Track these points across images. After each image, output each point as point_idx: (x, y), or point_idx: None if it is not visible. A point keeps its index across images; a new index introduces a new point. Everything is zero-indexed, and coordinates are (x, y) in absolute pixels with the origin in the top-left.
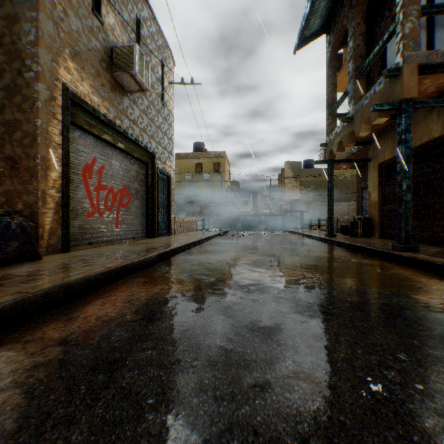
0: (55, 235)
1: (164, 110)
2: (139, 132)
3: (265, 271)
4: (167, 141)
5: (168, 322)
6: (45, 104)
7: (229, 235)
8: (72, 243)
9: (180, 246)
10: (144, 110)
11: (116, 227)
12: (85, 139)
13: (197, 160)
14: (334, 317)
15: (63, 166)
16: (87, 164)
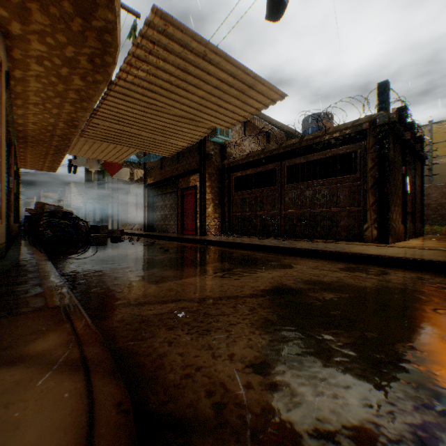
0: None
1: None
2: None
3: None
4: None
5: None
6: None
7: None
8: None
9: None
10: None
11: None
12: None
13: None
14: None
15: None
16: None
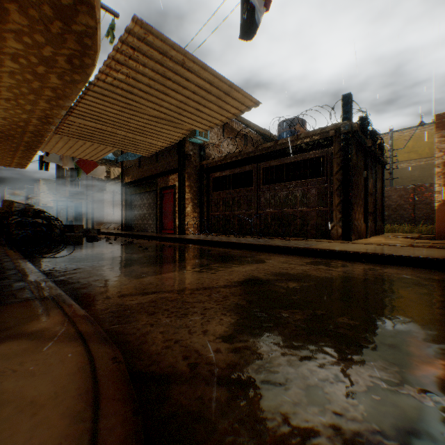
0: None
1: None
2: None
3: None
4: None
5: None
6: None
7: None
8: None
9: None
10: None
11: None
12: None
13: None
14: None
15: None
16: None
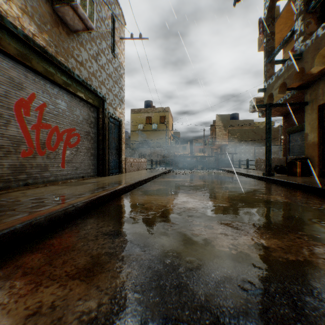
0: None
1: (114, 61)
2: (88, 75)
3: (233, 233)
4: (118, 90)
5: None
6: None
7: (173, 173)
8: None
9: (122, 187)
10: (93, 56)
11: (62, 167)
12: (20, 72)
13: (147, 114)
14: None
15: None
16: (22, 99)
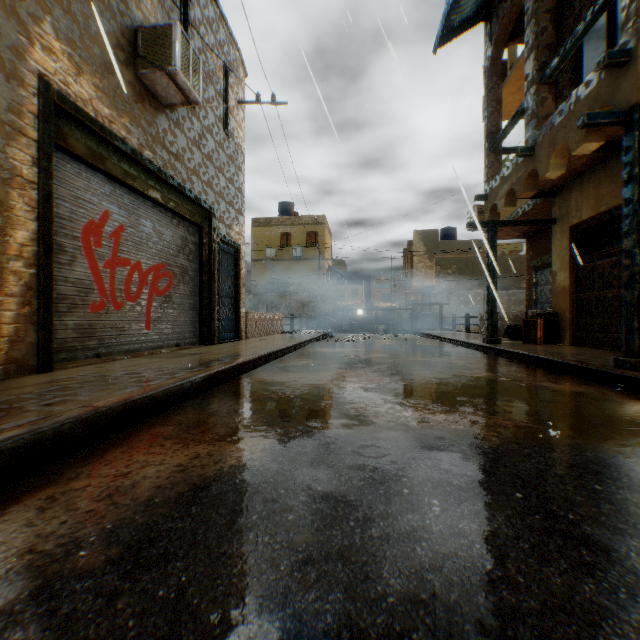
0: (24, 342)
1: (228, 144)
2: (186, 174)
3: (399, 410)
4: (234, 193)
5: (176, 579)
6: (1, 107)
7: (332, 340)
8: (63, 355)
9: (249, 360)
10: (195, 140)
11: (146, 328)
12: (89, 180)
13: (283, 228)
14: (598, 555)
15: (39, 220)
16: (91, 222)
